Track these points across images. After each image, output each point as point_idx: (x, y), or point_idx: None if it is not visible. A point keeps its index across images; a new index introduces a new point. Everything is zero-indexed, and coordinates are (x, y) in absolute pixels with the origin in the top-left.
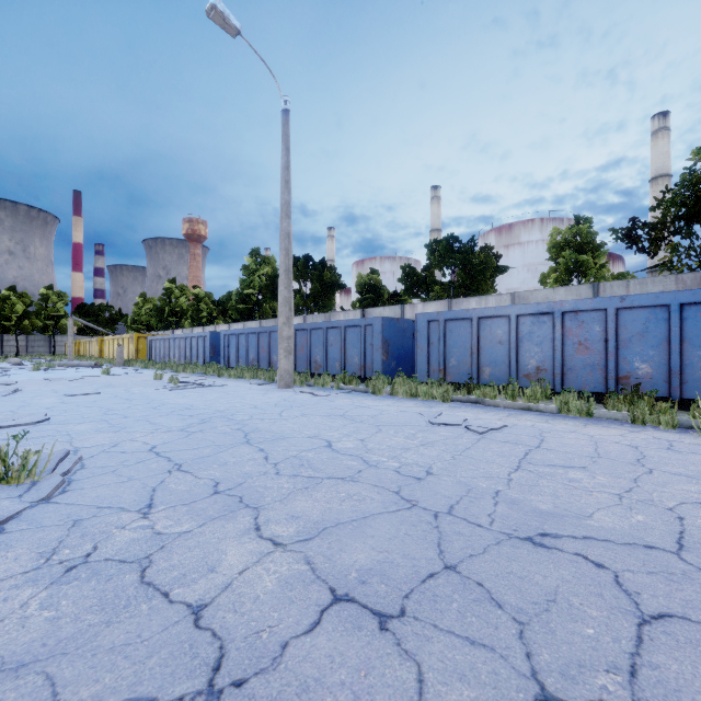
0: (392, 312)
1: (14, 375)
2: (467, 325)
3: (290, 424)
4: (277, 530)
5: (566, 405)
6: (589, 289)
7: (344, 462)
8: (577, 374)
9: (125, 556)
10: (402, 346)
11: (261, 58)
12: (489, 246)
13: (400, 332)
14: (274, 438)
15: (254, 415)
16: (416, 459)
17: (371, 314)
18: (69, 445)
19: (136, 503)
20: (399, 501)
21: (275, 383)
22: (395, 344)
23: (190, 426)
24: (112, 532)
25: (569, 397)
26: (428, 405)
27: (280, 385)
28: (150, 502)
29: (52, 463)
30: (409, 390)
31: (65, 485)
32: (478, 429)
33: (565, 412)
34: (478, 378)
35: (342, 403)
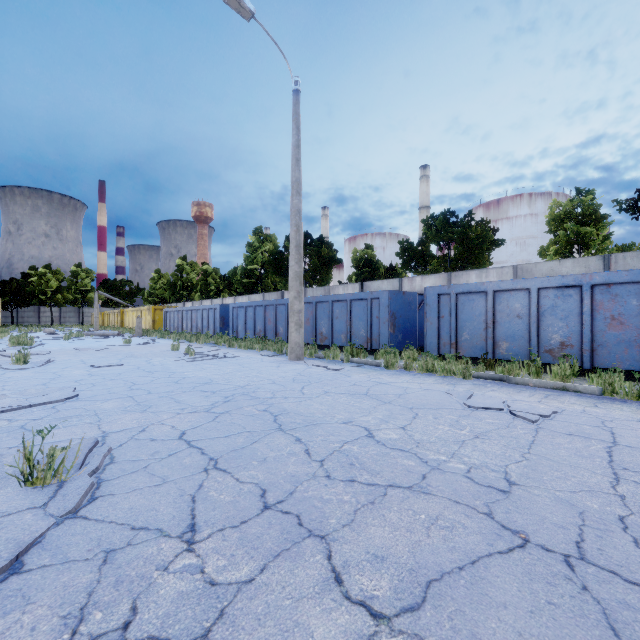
0: (390, 285)
1: (48, 344)
2: (481, 299)
3: (317, 405)
4: (366, 585)
5: (610, 386)
6: (599, 261)
7: (399, 462)
8: (610, 350)
9: (175, 633)
10: (408, 319)
11: (273, 40)
12: (485, 221)
13: (406, 305)
14: (307, 424)
15: (276, 393)
16: (482, 459)
17: (370, 287)
18: (97, 428)
19: (176, 522)
20: (501, 531)
21: (284, 355)
22: (402, 317)
23: (215, 406)
24: (153, 578)
25: (613, 377)
26: (450, 382)
27: (291, 357)
28: (192, 521)
29: (79, 456)
30: (424, 365)
31: (93, 489)
32: (528, 416)
33: (609, 394)
34: (493, 352)
35: (359, 379)
